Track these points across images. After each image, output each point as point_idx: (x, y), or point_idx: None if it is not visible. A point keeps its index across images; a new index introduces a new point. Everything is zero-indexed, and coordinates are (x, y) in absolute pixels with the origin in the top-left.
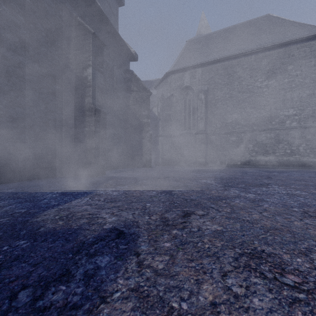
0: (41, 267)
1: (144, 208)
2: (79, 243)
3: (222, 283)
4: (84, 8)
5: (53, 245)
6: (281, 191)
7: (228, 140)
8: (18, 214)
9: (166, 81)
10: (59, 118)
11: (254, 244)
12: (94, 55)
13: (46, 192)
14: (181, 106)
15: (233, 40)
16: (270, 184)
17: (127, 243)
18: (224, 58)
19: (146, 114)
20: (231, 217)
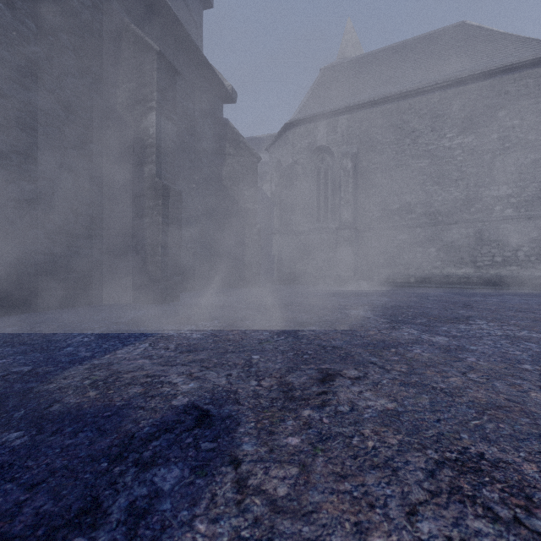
0: (43, 493)
1: (249, 363)
2: (123, 438)
3: (410, 532)
4: (143, 9)
5: (73, 442)
6: (494, 331)
7: (393, 241)
8: (16, 375)
9: (285, 138)
10: (100, 201)
11: (461, 439)
12: (159, 91)
13: (73, 332)
14: (312, 182)
15: (402, 66)
16: (473, 319)
17: (216, 437)
18: (387, 98)
19: (251, 194)
20: (411, 383)
